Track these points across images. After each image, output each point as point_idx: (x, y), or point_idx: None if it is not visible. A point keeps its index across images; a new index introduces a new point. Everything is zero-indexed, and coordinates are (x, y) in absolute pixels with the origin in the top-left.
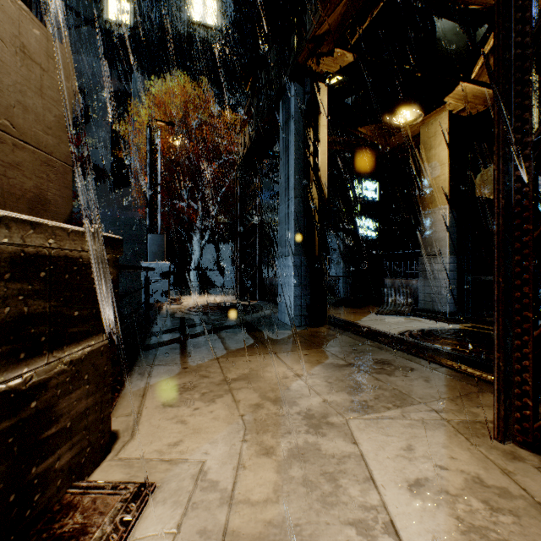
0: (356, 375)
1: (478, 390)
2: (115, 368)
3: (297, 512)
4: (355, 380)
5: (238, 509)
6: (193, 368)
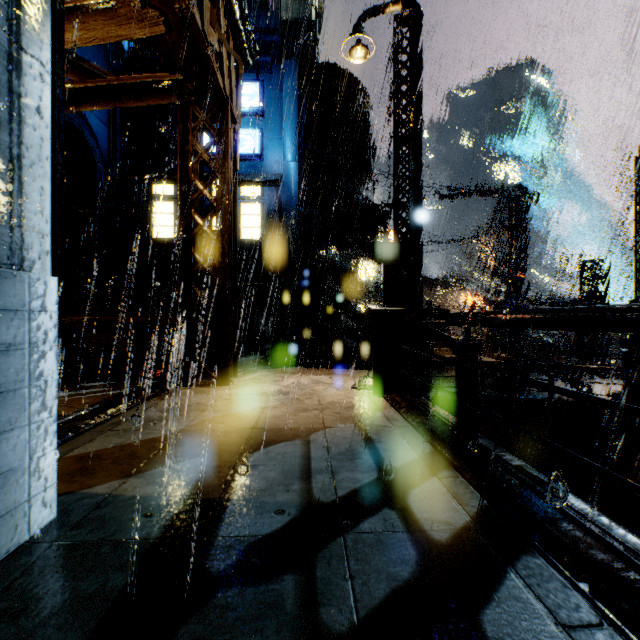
0: (223, 404)
1: (179, 393)
2: (423, 417)
3: (313, 384)
4: (231, 402)
5: (327, 385)
6: (350, 420)
